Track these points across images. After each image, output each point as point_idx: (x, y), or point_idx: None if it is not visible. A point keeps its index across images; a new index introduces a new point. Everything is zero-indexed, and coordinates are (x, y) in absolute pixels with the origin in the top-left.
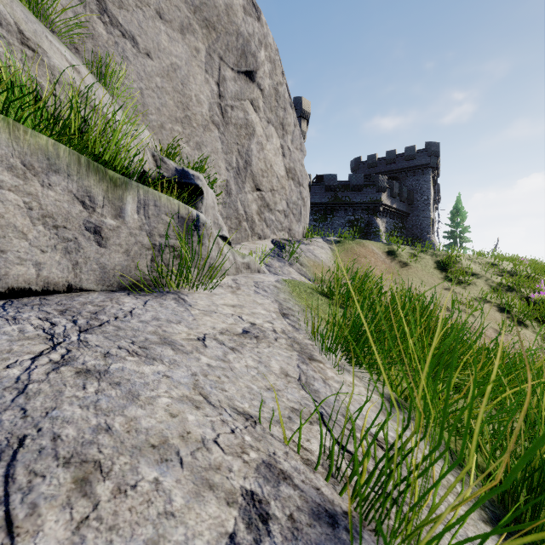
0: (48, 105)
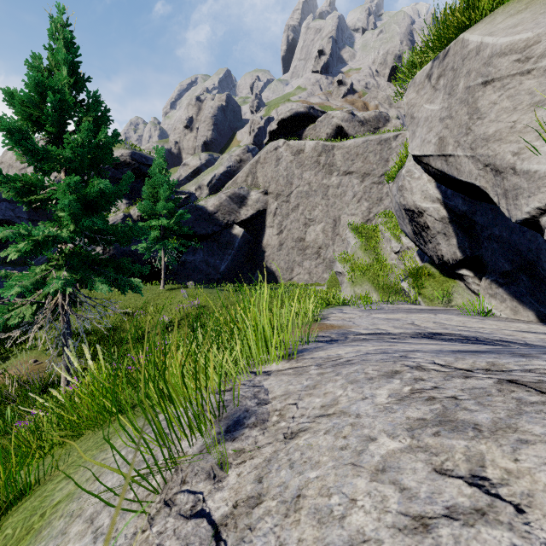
0: None
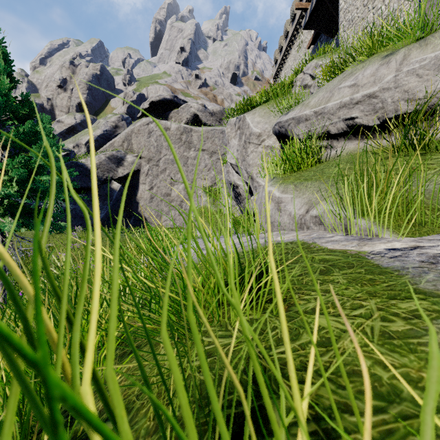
0: (332, 131)
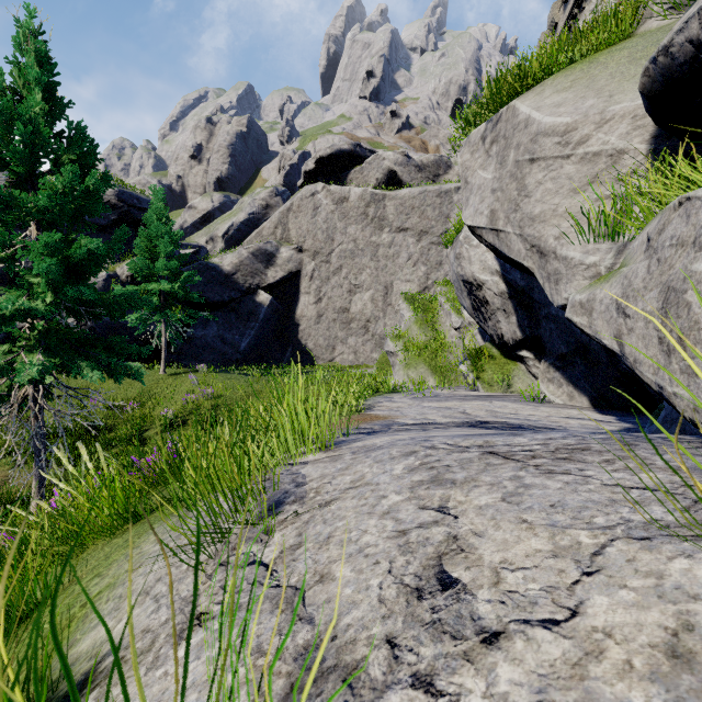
0: None
